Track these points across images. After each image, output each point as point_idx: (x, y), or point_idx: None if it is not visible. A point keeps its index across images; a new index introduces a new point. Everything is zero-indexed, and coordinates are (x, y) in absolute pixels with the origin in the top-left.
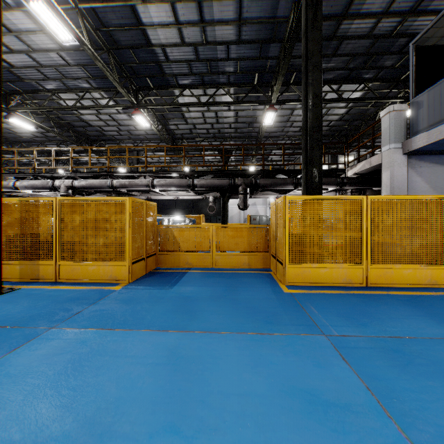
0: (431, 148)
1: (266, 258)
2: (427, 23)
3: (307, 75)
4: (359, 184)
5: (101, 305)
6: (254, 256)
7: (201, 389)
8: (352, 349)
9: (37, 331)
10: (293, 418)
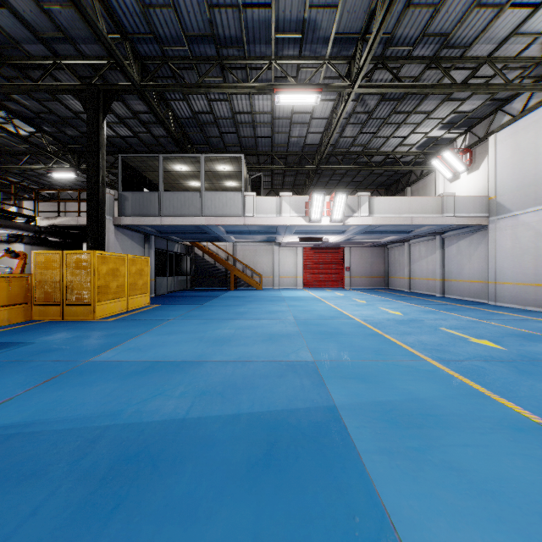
0: (130, 226)
1: (28, 310)
2: (109, 133)
3: (99, 160)
4: (53, 235)
5: (46, 357)
6: (16, 309)
7: (191, 331)
8: (184, 319)
9: (88, 363)
10: (208, 325)
